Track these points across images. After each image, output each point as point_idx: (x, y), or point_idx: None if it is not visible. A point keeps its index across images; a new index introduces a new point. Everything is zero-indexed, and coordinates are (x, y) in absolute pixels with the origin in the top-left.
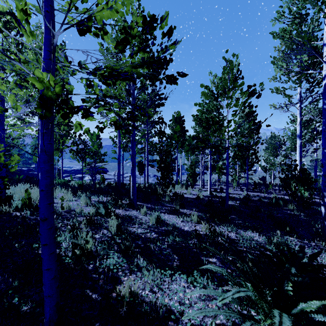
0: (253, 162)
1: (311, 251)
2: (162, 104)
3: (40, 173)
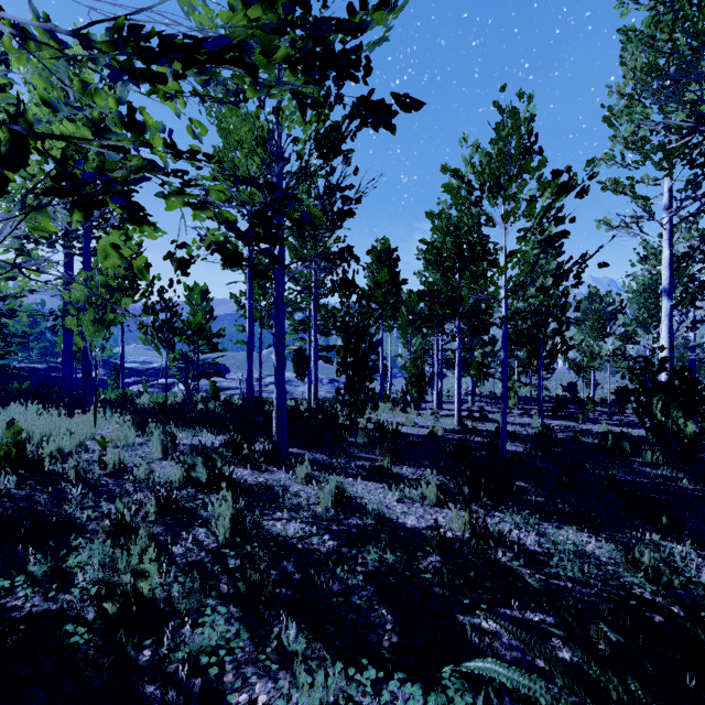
0: (557, 351)
1: None
2: (349, 213)
3: None
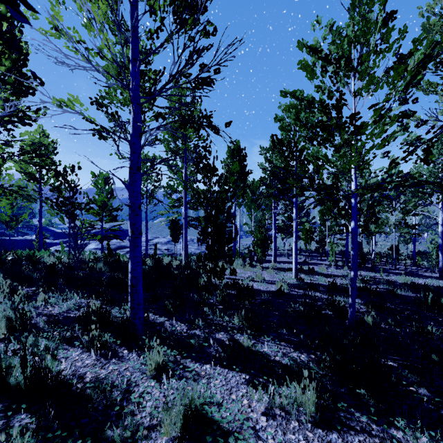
0: (368, 221)
1: None
2: (207, 82)
3: None
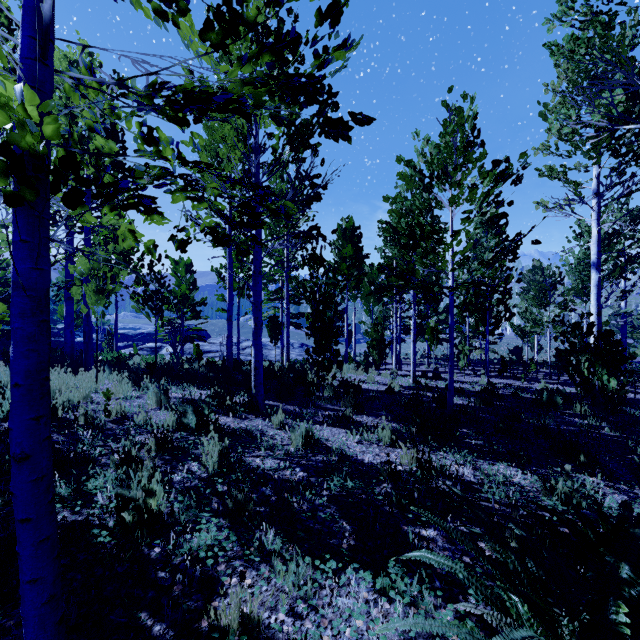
0: (501, 318)
1: (639, 510)
2: (316, 198)
3: (12, 342)
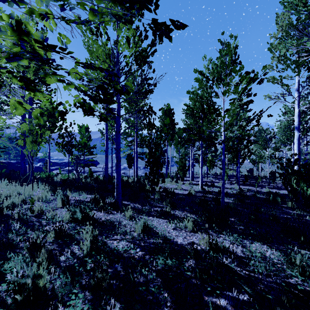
0: (246, 155)
1: None
2: (150, 91)
3: None
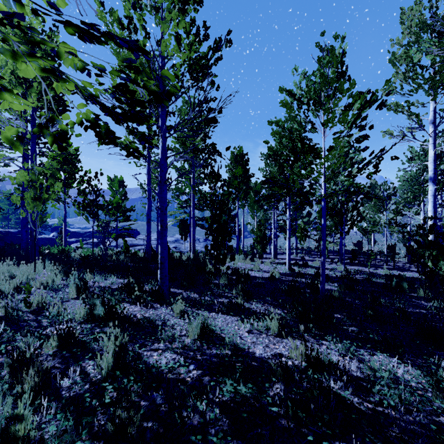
0: (354, 220)
1: None
2: (213, 120)
3: None
